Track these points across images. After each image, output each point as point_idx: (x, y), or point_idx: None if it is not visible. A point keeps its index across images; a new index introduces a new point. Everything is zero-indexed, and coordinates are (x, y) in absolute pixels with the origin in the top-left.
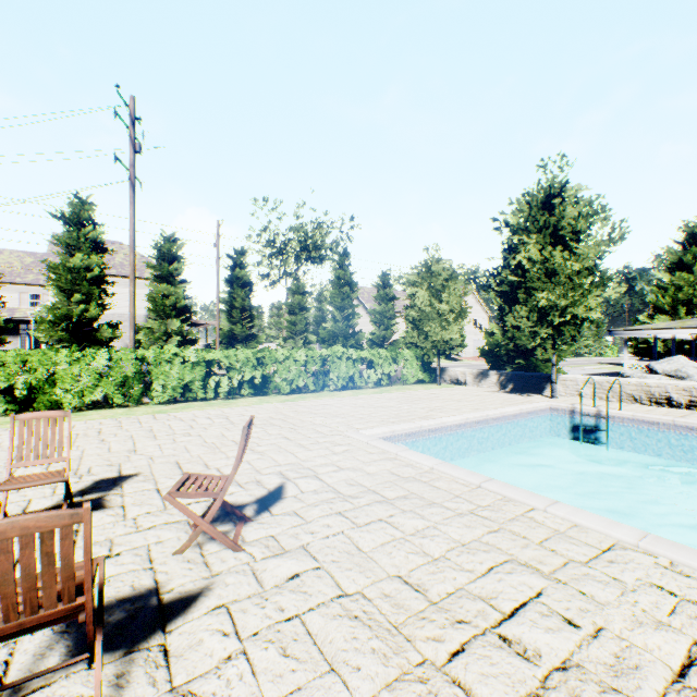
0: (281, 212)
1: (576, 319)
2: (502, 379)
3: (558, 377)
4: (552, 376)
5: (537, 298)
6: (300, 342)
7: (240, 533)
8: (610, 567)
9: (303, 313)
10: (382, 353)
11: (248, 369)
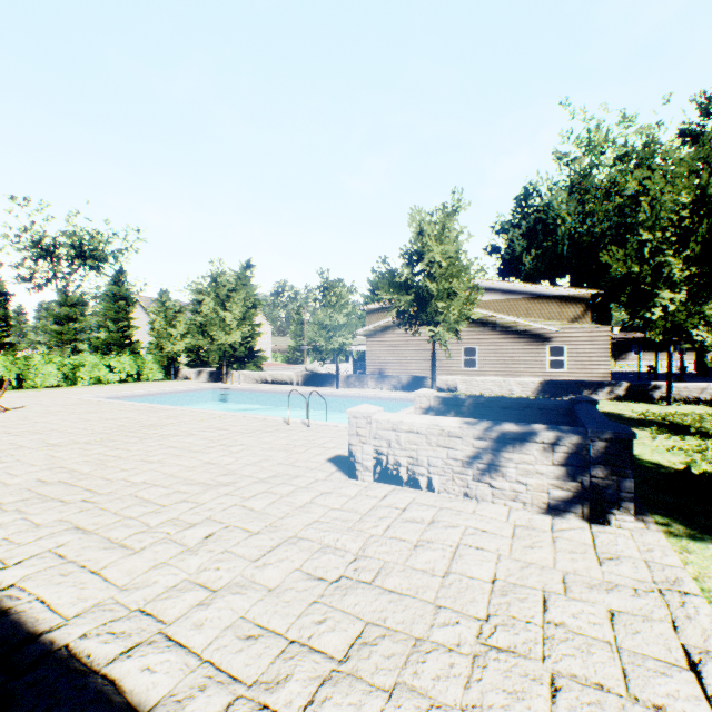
0: (49, 215)
1: (231, 342)
2: (209, 375)
3: (232, 372)
4: (224, 371)
5: (210, 331)
6: (68, 351)
7: (6, 410)
8: (119, 407)
9: (72, 323)
10: (128, 360)
11: (6, 371)
